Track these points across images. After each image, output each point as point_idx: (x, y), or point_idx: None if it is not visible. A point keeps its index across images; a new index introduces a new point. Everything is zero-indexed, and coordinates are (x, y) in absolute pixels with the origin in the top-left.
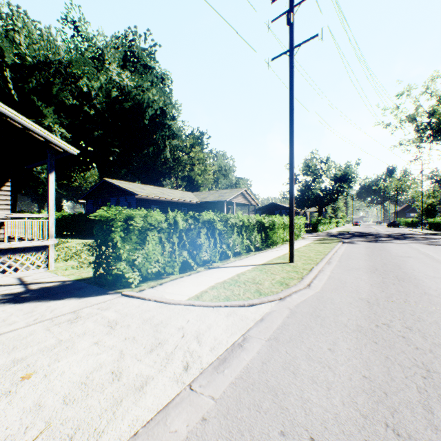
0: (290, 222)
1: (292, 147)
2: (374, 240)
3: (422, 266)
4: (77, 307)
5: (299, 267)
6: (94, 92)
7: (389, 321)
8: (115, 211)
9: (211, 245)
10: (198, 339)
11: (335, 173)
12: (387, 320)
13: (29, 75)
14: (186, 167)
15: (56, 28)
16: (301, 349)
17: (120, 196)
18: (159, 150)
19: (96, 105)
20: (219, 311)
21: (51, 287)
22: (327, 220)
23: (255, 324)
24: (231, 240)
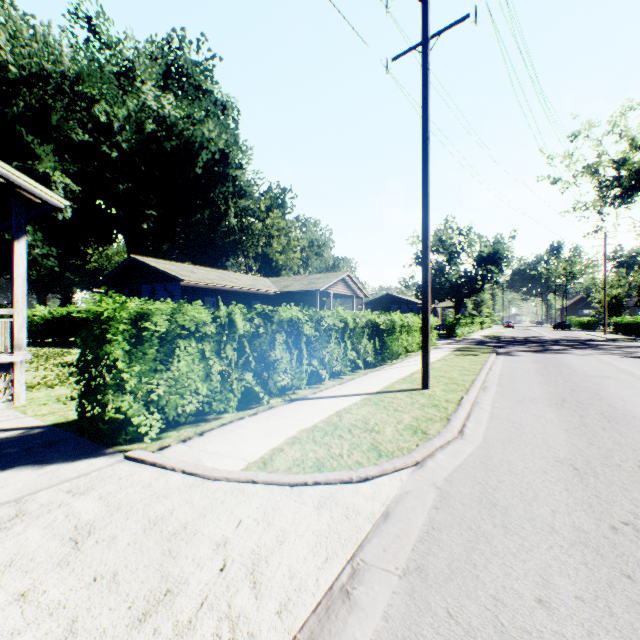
0: (423, 323)
1: (426, 201)
2: (542, 350)
3: (633, 393)
4: (29, 488)
5: (439, 396)
6: (118, 124)
7: (632, 515)
8: (113, 302)
9: (293, 361)
10: (255, 576)
11: (480, 250)
12: (627, 512)
13: (13, 94)
14: (260, 241)
15: (60, 27)
16: (479, 601)
17: (157, 283)
18: (219, 215)
19: (120, 144)
20: (303, 494)
21: (0, 441)
22: (469, 319)
23: (375, 527)
24: (326, 352)
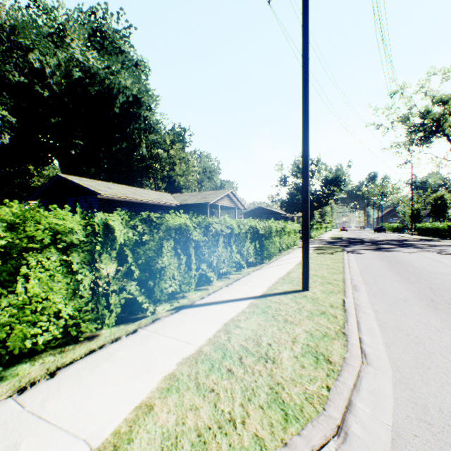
0: (304, 230)
1: (307, 116)
2: (378, 249)
3: None
4: None
5: (322, 300)
6: (49, 70)
7: None
8: None
9: (182, 266)
10: None
11: (326, 175)
12: None
13: None
14: (166, 166)
15: None
16: None
17: (79, 196)
18: (134, 145)
19: (51, 86)
20: None
21: None
22: (318, 225)
23: None
24: (214, 256)
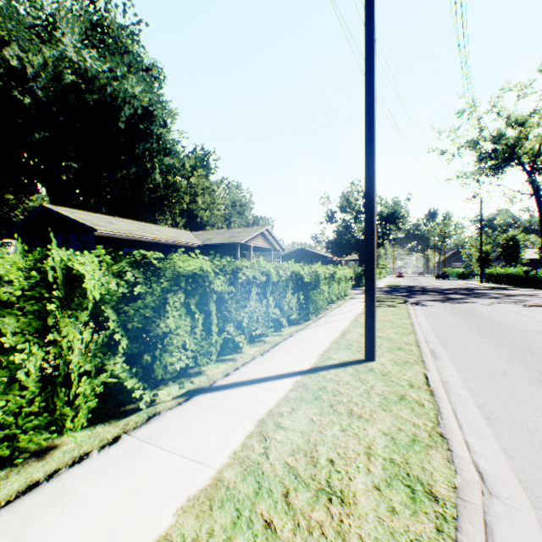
0: (368, 277)
1: (372, 120)
2: (447, 299)
3: None
4: None
5: (396, 376)
6: (32, 70)
7: None
8: None
9: (198, 330)
10: None
11: (381, 210)
12: None
13: None
14: (185, 198)
15: None
16: None
17: (70, 233)
18: (144, 171)
19: (35, 91)
20: None
21: None
22: None
23: None
24: (244, 313)
